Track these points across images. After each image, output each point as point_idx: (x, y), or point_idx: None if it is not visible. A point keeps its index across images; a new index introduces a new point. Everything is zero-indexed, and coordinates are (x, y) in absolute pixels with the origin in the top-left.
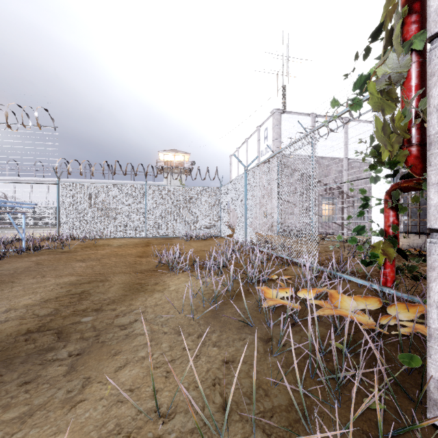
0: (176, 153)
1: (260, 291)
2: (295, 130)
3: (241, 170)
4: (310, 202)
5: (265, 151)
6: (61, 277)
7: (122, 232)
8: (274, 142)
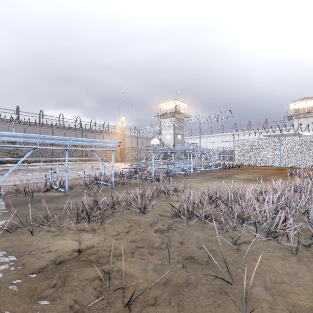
0: (308, 100)
1: None
2: None
3: None
4: None
5: None
6: (252, 174)
7: (265, 163)
8: None
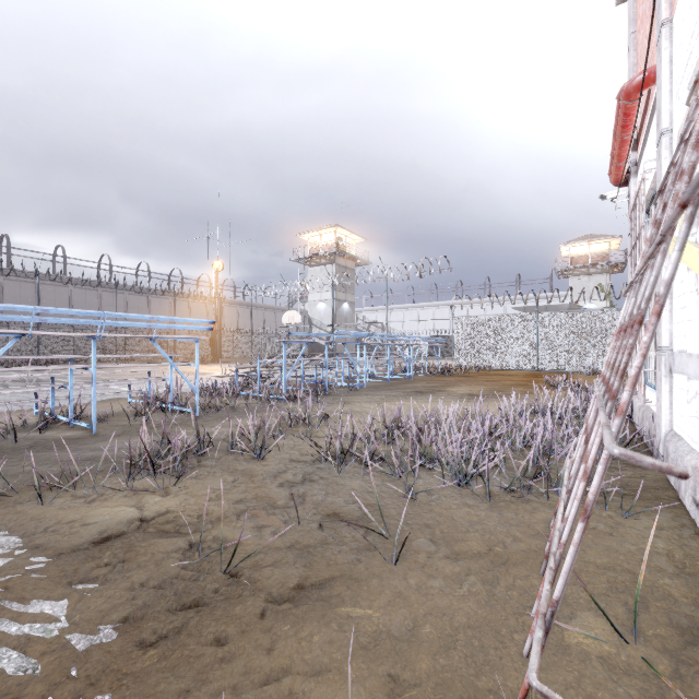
0: (593, 241)
1: None
2: None
3: None
4: None
5: None
6: (480, 386)
7: (510, 364)
8: None
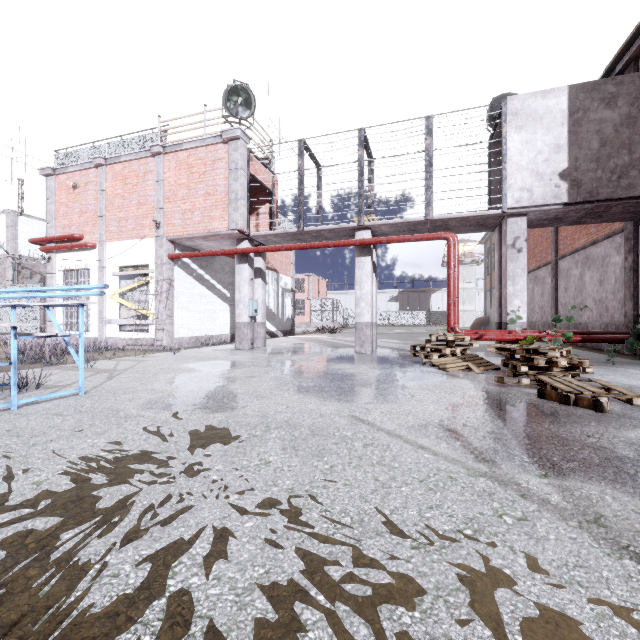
0: None
1: None
2: (36, 234)
3: None
4: (37, 313)
5: None
6: None
7: None
8: (8, 242)
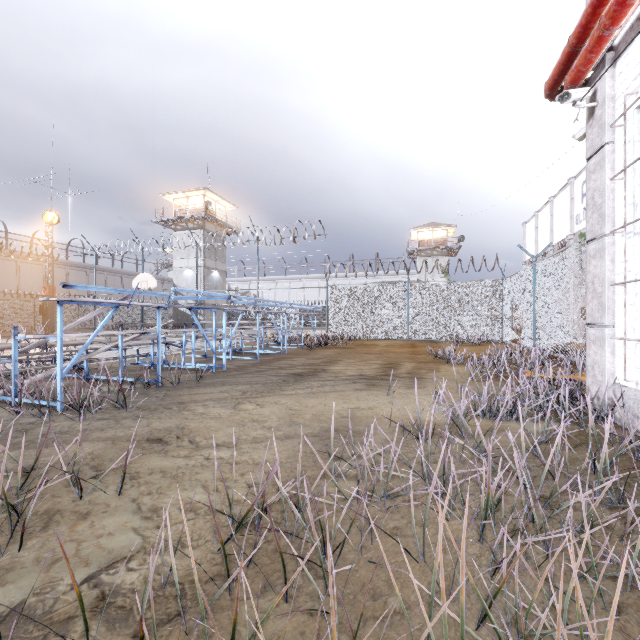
0: (436, 228)
1: (522, 370)
2: None
3: (542, 246)
4: None
5: (582, 216)
6: (366, 360)
7: (383, 333)
8: None
